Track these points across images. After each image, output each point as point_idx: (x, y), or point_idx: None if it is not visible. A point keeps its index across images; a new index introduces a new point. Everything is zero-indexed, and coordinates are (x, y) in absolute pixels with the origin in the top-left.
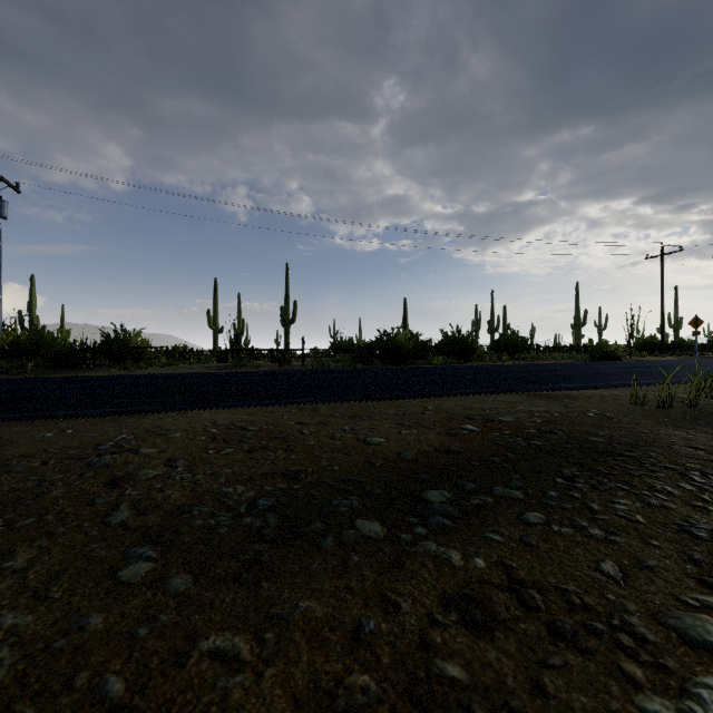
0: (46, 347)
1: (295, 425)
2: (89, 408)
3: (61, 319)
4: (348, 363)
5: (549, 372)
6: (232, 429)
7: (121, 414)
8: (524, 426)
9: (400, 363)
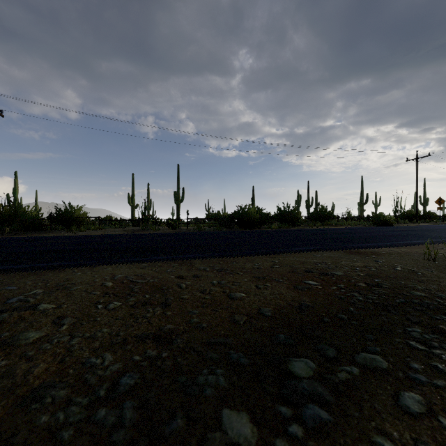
0: (19, 217)
1: (175, 278)
2: (23, 263)
3: (35, 199)
4: (217, 228)
5: (351, 234)
6: (124, 283)
7: (43, 269)
8: (352, 279)
9: (250, 228)
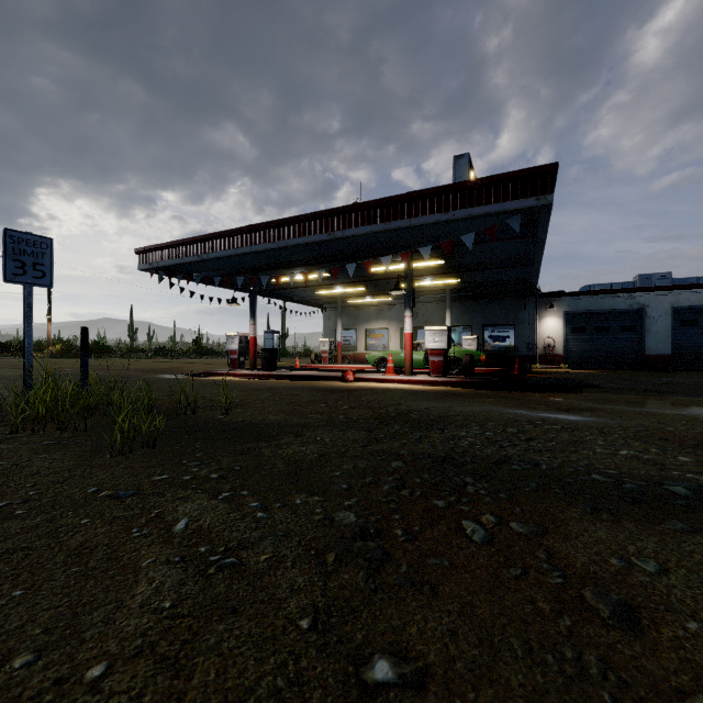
0: None
1: None
2: None
3: None
4: None
5: None
6: None
7: None
8: (373, 501)
9: None
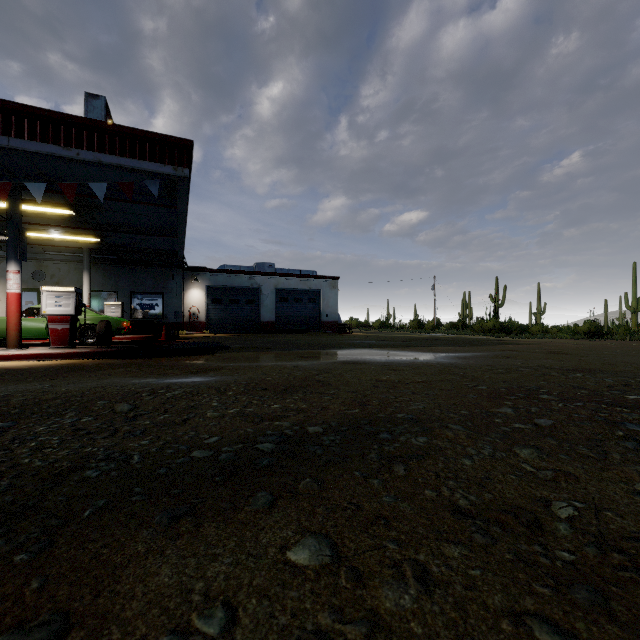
0: None
1: None
2: None
3: None
4: None
5: None
6: None
7: None
8: None
9: None
